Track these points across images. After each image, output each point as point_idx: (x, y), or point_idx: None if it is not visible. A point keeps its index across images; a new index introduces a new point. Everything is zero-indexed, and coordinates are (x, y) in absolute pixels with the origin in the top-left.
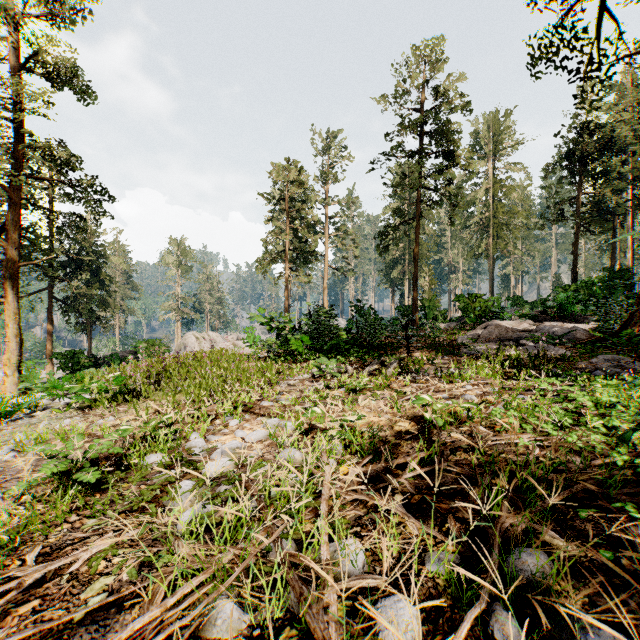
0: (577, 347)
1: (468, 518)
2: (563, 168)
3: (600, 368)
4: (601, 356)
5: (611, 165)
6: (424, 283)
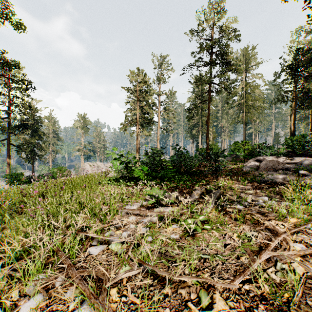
0: None
1: None
2: (287, 73)
3: None
4: None
5: None
6: (210, 136)
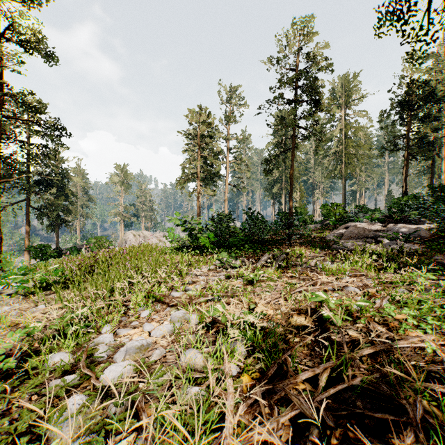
0: (422, 243)
1: None
2: (397, 113)
3: None
4: None
5: (432, 111)
6: (296, 196)
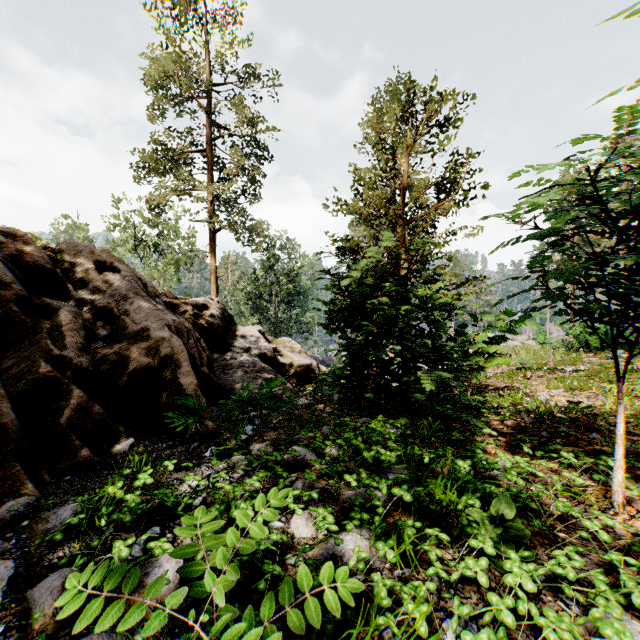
0: None
1: None
2: None
3: None
4: None
5: None
6: None
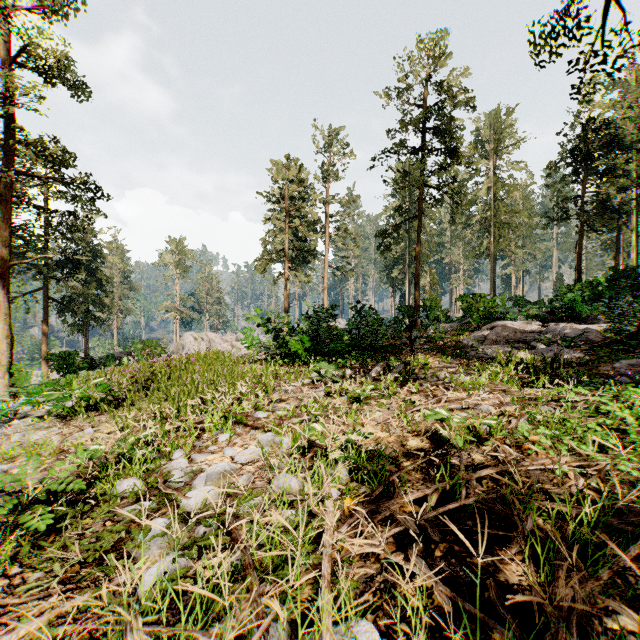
0: (591, 350)
1: (513, 583)
2: (567, 166)
3: (624, 374)
4: (624, 361)
5: (616, 163)
6: (425, 283)
